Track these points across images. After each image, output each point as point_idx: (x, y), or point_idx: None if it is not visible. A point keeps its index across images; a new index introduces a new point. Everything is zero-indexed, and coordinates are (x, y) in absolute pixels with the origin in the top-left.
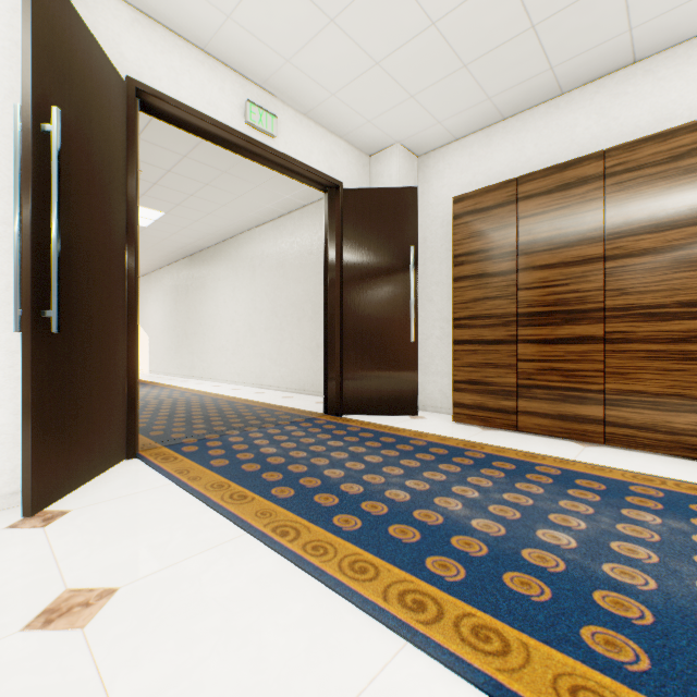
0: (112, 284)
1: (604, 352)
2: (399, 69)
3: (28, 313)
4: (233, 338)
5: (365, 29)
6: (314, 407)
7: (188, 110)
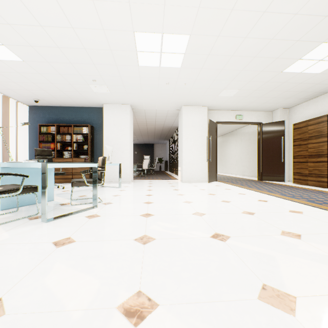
0: (214, 154)
1: (327, 165)
2: (270, 102)
3: (208, 160)
4: (235, 160)
5: (259, 101)
6: (255, 179)
7: (225, 122)
